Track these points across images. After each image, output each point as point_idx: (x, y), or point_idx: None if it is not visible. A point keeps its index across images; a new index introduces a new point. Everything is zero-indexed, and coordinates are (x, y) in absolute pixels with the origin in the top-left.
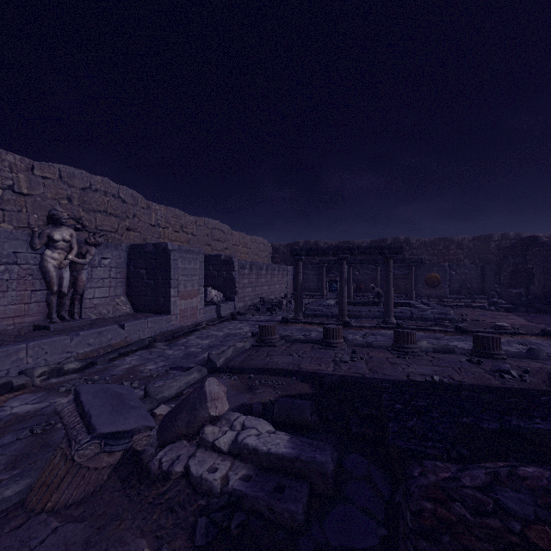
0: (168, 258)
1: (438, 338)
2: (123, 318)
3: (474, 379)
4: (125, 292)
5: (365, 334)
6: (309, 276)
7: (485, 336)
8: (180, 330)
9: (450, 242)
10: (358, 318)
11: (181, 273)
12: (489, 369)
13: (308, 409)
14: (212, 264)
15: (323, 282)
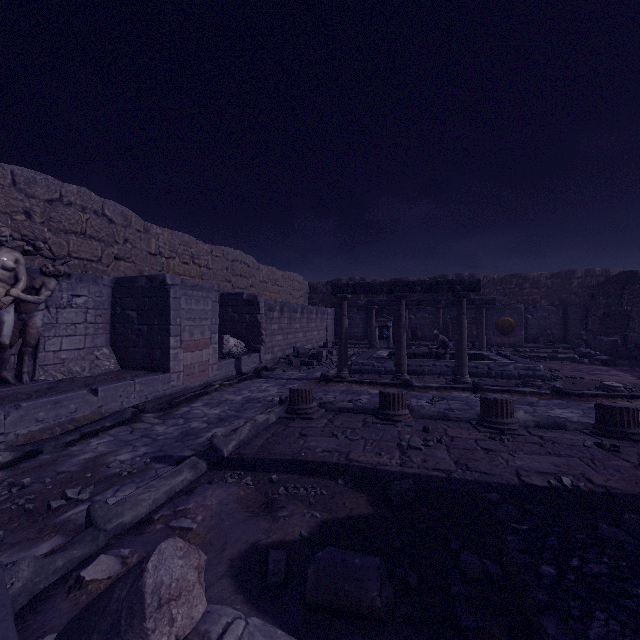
0: (166, 296)
1: (532, 404)
2: (100, 379)
3: (625, 482)
4: (109, 342)
5: (433, 398)
6: (354, 321)
7: (616, 406)
8: (183, 393)
9: (524, 279)
10: (420, 375)
11: (185, 316)
12: (638, 462)
13: (375, 580)
14: (231, 305)
15: (372, 328)
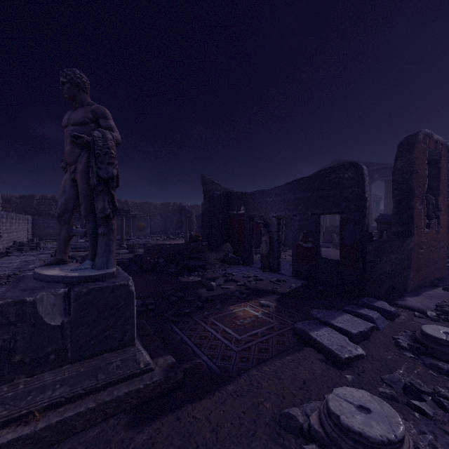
0: None
1: None
2: None
3: None
4: None
5: None
6: (49, 225)
7: None
8: None
9: (150, 205)
10: None
11: None
12: None
13: None
14: None
15: None
